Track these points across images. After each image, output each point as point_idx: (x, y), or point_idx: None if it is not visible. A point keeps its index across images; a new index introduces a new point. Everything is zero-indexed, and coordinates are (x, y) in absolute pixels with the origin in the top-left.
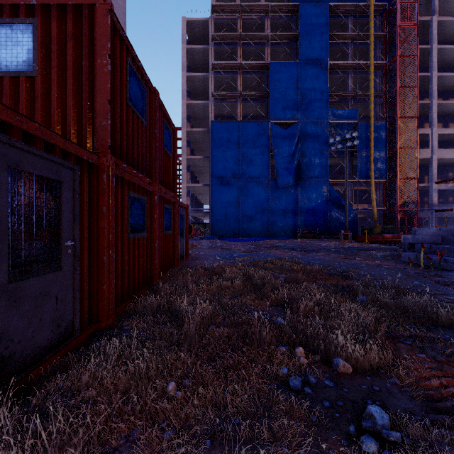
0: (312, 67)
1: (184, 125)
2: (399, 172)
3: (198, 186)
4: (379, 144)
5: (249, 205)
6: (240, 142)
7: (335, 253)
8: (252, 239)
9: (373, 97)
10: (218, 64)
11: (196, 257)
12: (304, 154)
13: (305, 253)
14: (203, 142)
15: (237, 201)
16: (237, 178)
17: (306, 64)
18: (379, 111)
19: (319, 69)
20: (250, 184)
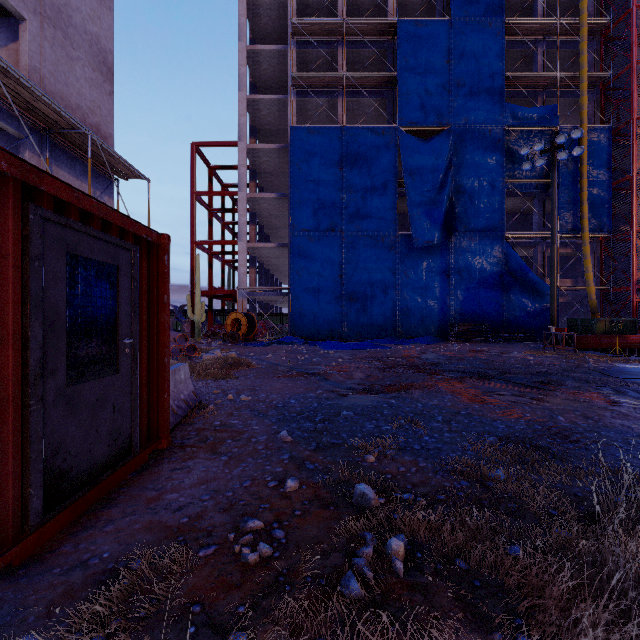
0: (475, 29)
1: (242, 137)
2: (637, 218)
3: (269, 247)
4: (597, 169)
5: (360, 280)
6: (344, 165)
7: (615, 393)
8: (369, 344)
9: (587, 83)
10: (303, 24)
11: (213, 424)
12: (460, 187)
13: (535, 393)
14: (279, 173)
15: (338, 272)
16: (339, 231)
17: (463, 24)
18: (592, 113)
19: (488, 32)
20: (361, 241)
